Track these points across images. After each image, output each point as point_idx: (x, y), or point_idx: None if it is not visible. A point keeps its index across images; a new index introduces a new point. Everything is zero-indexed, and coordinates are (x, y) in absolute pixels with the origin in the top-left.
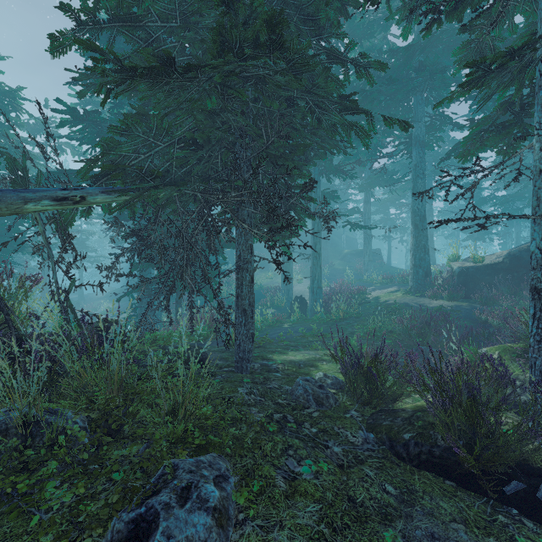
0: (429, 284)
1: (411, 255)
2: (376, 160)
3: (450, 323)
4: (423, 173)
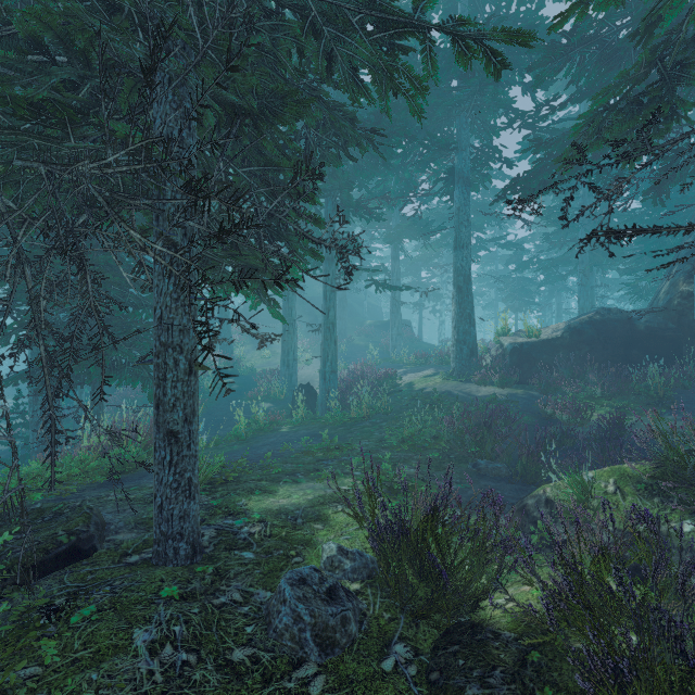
0: (476, 366)
1: (453, 327)
2: (409, 198)
3: (509, 421)
4: (468, 219)
